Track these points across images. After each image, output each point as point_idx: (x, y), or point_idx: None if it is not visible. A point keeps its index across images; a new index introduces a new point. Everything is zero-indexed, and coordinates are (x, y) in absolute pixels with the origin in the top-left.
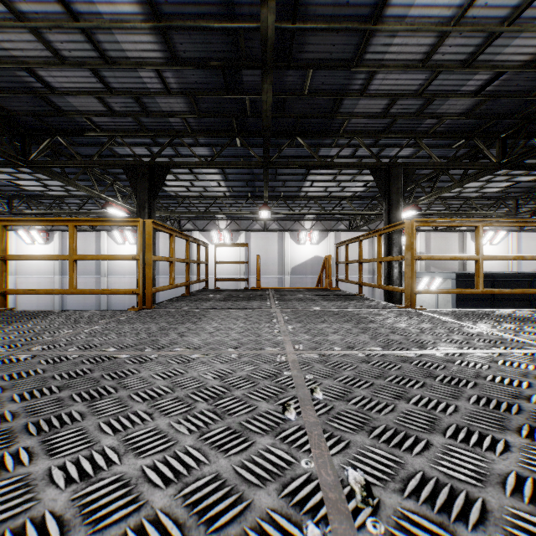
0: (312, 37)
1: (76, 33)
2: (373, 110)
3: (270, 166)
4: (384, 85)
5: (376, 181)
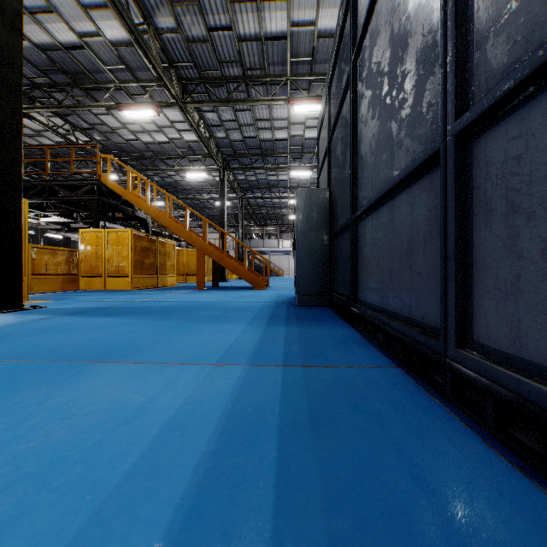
0: None
1: None
2: None
3: None
4: None
5: None
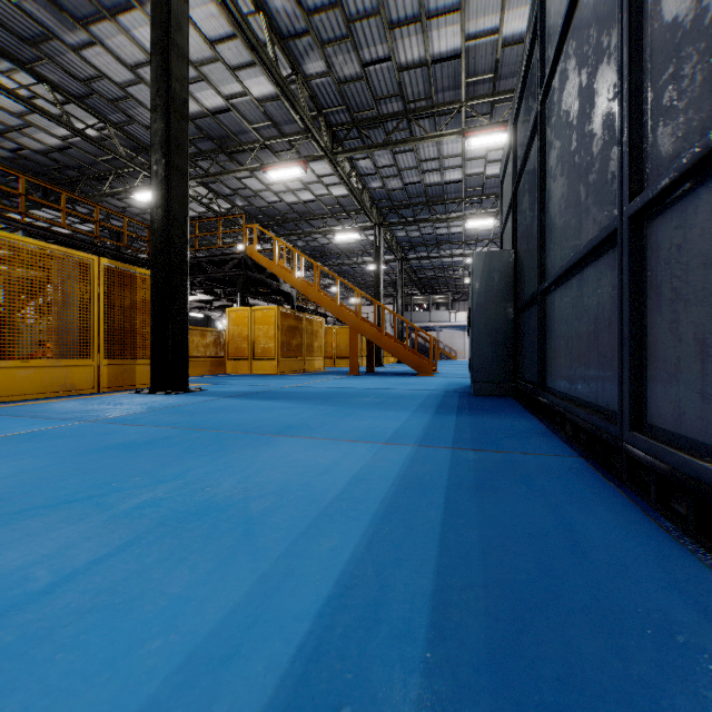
0: (115, 182)
1: (5, 126)
2: (118, 205)
3: (49, 207)
4: (130, 202)
5: (112, 238)
